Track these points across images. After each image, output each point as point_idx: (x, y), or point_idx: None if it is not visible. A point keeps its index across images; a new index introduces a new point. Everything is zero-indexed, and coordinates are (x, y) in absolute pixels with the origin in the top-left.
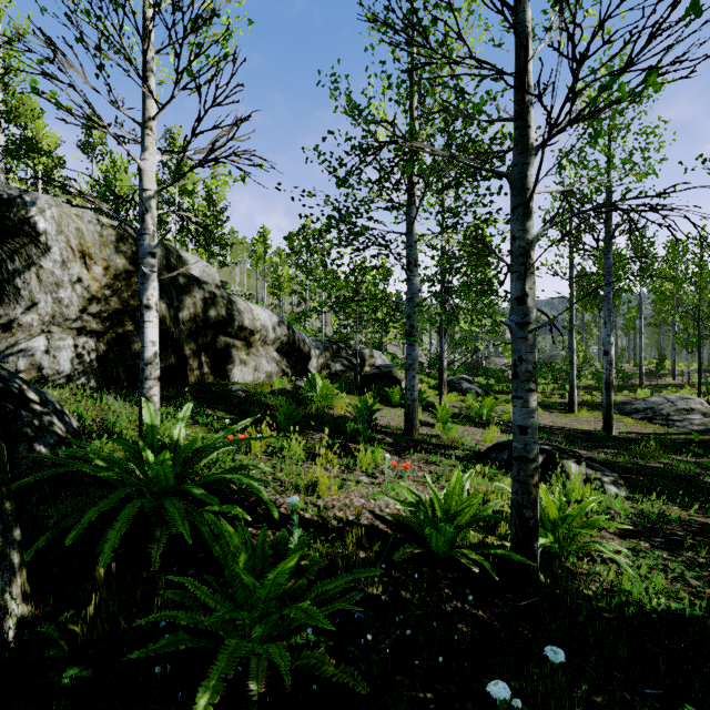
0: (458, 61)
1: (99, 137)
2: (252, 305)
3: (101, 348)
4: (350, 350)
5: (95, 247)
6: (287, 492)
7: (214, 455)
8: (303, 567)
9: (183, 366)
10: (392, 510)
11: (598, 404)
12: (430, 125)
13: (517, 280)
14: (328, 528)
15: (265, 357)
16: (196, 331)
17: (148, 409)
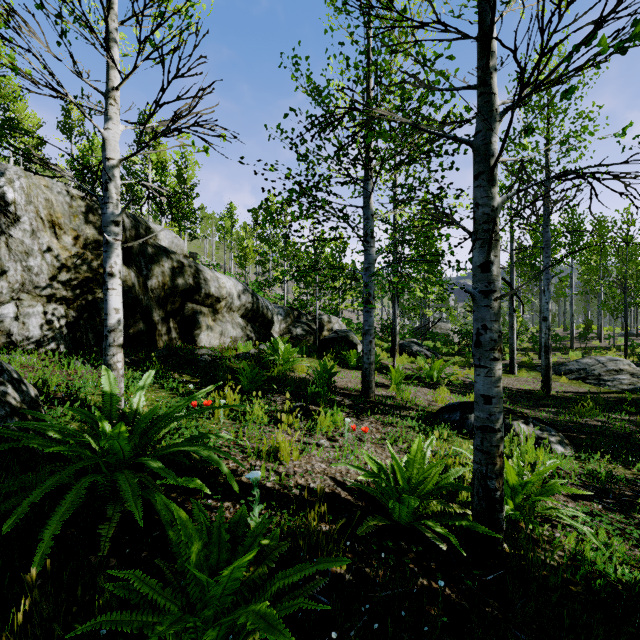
0: (423, 24)
1: (77, 118)
2: (218, 274)
3: (71, 315)
4: (309, 315)
5: (65, 218)
6: (249, 458)
7: (175, 423)
8: (263, 552)
9: (152, 332)
10: (352, 476)
11: (535, 365)
12: (388, 102)
13: (481, 247)
14: (290, 498)
15: (231, 323)
16: (165, 298)
17: (107, 378)
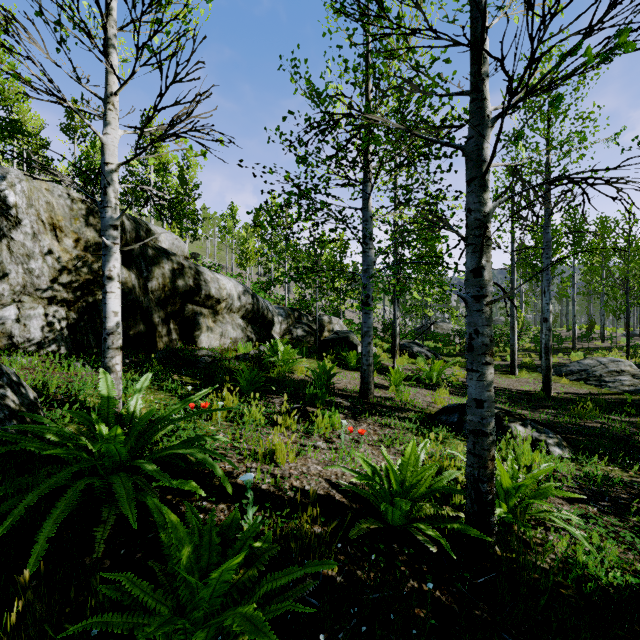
0: (414, 31)
1: (80, 120)
2: (218, 275)
3: (72, 317)
4: (310, 316)
5: (66, 221)
6: (245, 461)
7: (172, 425)
8: (253, 555)
9: (152, 333)
10: (348, 478)
11: (536, 366)
12: (385, 105)
13: (473, 252)
14: (284, 500)
15: (231, 324)
16: (165, 300)
17: (105, 381)
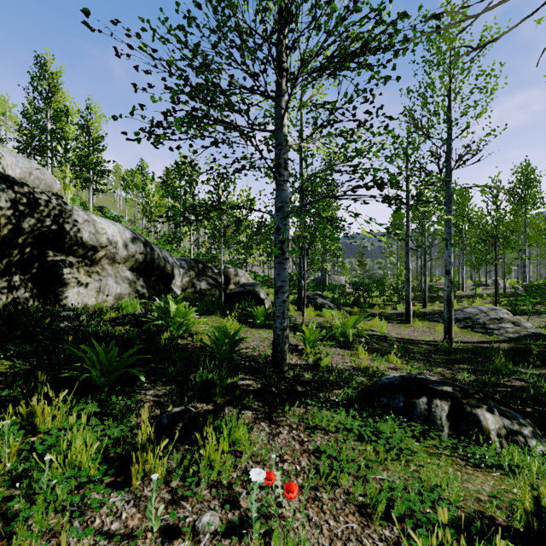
0: None
1: None
2: (96, 217)
3: None
4: (216, 269)
5: None
6: None
7: None
8: None
9: None
10: None
11: (423, 314)
12: None
13: None
14: None
15: (114, 277)
16: (2, 243)
17: None
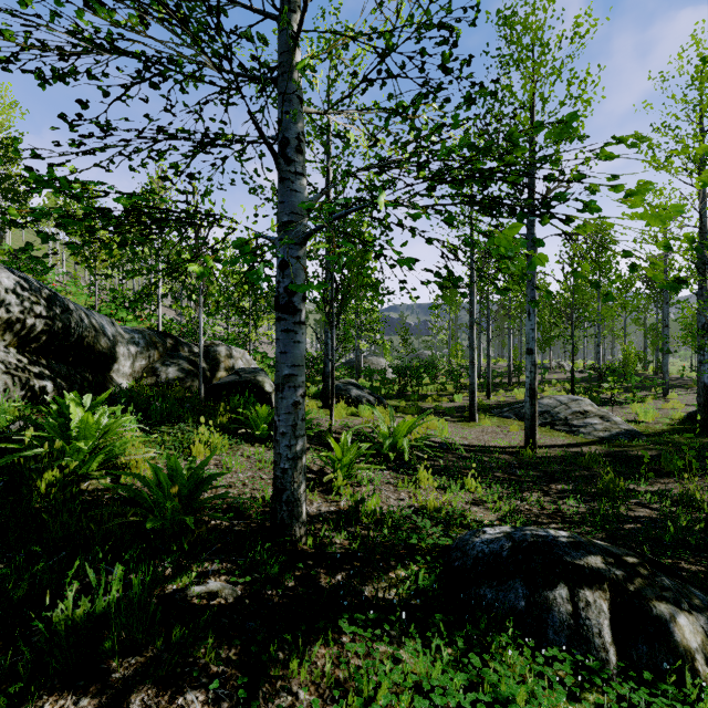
0: None
1: None
2: None
3: None
4: (197, 346)
5: None
6: None
7: None
8: None
9: None
10: None
11: (488, 407)
12: None
13: None
14: None
15: None
16: None
17: None
